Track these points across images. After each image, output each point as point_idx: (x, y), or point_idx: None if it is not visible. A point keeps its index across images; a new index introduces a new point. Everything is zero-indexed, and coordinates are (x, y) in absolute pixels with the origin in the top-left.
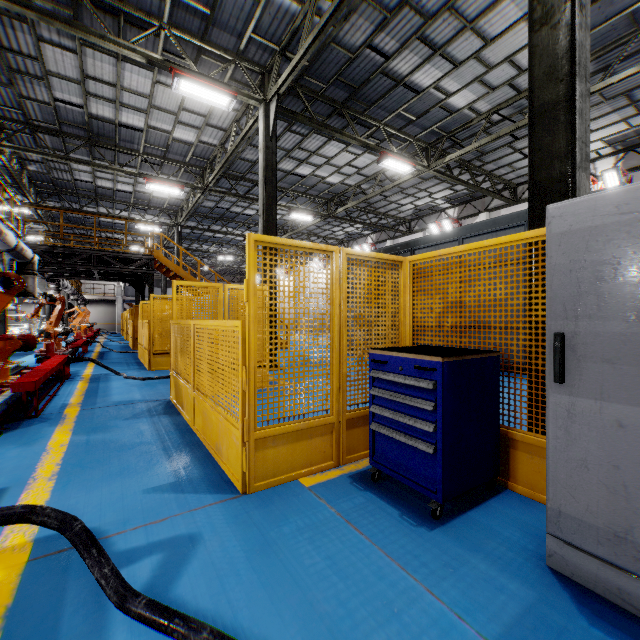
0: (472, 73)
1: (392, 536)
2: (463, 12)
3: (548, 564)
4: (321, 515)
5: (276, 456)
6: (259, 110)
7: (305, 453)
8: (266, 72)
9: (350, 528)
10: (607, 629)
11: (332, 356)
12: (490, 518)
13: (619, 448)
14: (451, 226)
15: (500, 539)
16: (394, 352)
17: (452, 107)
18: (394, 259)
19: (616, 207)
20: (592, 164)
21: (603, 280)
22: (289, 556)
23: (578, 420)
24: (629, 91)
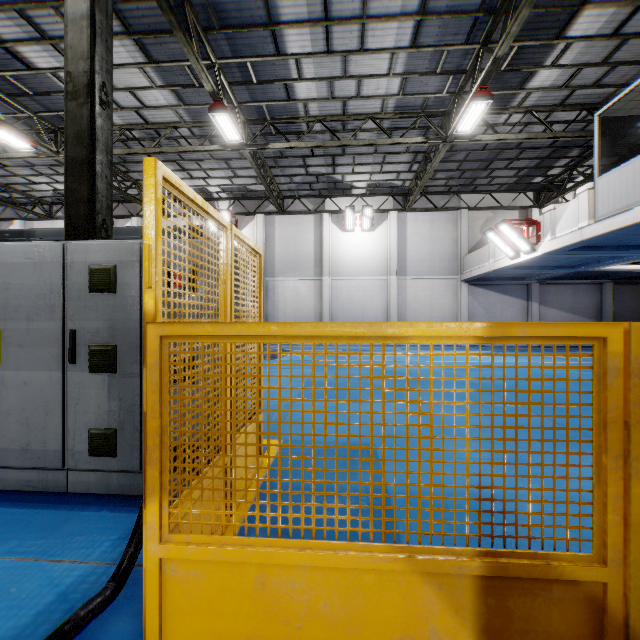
0: None
1: None
2: None
3: None
4: None
5: None
6: None
7: None
8: None
9: None
10: (5, 505)
11: None
12: None
13: (27, 397)
14: None
15: None
16: None
17: None
18: None
19: (26, 254)
20: (217, 202)
21: (20, 297)
22: None
23: (8, 385)
24: (227, 160)
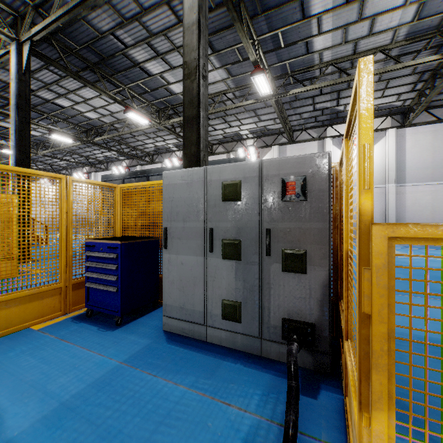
0: (181, 75)
1: (89, 339)
2: (172, 40)
3: (163, 329)
4: (43, 341)
5: (10, 314)
6: (12, 46)
7: (37, 309)
8: (19, 17)
9: (62, 342)
10: (173, 343)
11: (61, 245)
12: (148, 319)
13: (182, 272)
14: (178, 162)
15: (148, 326)
16: (99, 240)
17: (172, 91)
18: (110, 185)
19: (181, 177)
20: (245, 141)
21: (178, 206)
22: (11, 365)
23: (171, 264)
24: (255, 110)
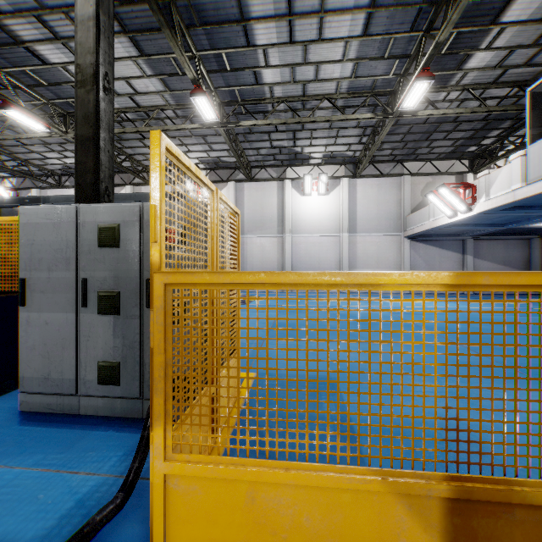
0: None
1: None
2: None
3: (21, 410)
4: None
5: None
6: None
7: None
8: None
9: None
10: (29, 424)
11: None
12: (2, 401)
13: (47, 334)
14: None
15: None
16: None
17: None
18: None
19: (46, 215)
20: None
21: (41, 251)
22: None
23: (32, 324)
24: (204, 136)
